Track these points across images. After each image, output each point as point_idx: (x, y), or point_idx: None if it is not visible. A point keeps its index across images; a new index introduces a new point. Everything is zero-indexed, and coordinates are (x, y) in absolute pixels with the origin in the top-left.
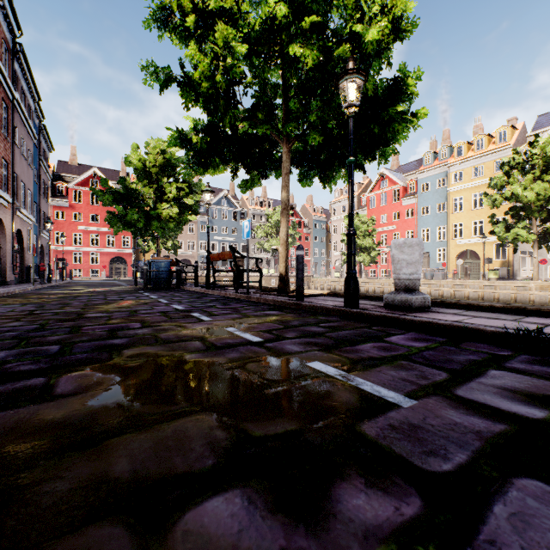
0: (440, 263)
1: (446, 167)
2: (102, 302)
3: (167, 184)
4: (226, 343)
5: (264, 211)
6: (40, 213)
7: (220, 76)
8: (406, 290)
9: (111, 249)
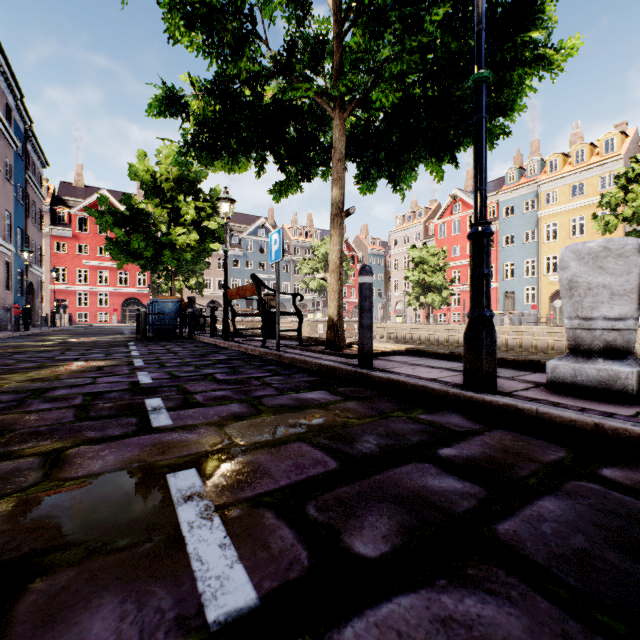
0: (528, 305)
1: (536, 185)
2: (34, 364)
3: (182, 202)
4: None
5: (309, 243)
6: (29, 242)
7: None
8: (608, 352)
9: (123, 289)
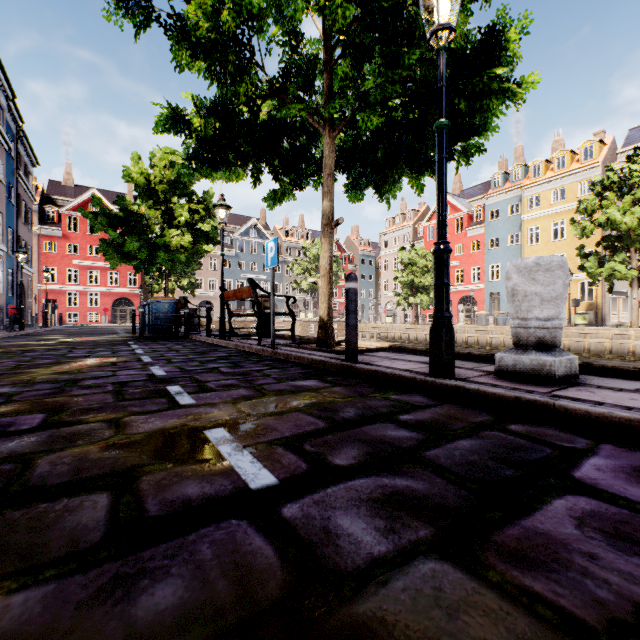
0: None
1: (520, 190)
2: (51, 361)
3: (176, 204)
4: (177, 501)
5: (301, 244)
6: (19, 242)
7: (227, 10)
8: (540, 346)
9: (114, 289)
